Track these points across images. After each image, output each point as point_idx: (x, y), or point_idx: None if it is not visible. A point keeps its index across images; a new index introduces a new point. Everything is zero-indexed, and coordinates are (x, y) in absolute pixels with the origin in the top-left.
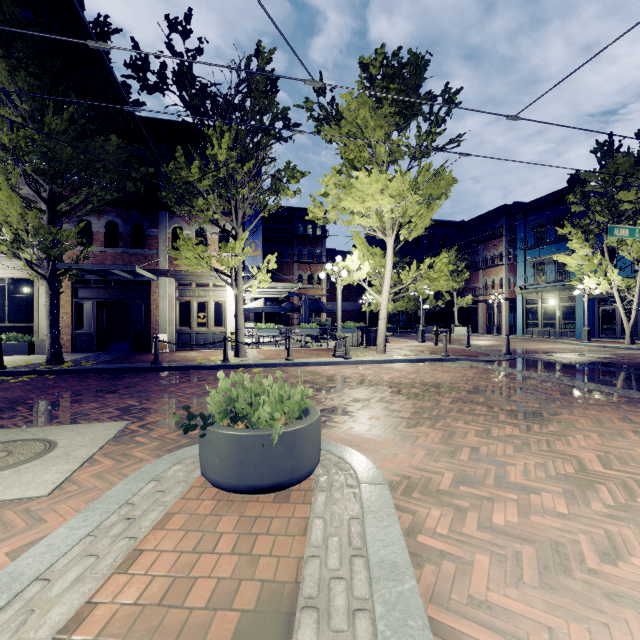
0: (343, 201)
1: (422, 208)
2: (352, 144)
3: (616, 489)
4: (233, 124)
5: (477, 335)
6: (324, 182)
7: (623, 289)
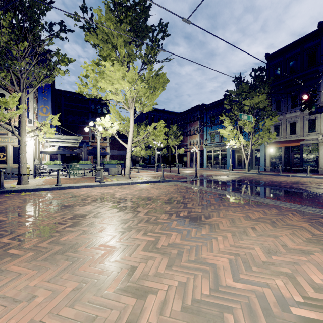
0: (99, 82)
1: (148, 92)
2: (105, 47)
3: (243, 319)
4: (8, 11)
5: (186, 168)
6: (85, 68)
7: (245, 146)
